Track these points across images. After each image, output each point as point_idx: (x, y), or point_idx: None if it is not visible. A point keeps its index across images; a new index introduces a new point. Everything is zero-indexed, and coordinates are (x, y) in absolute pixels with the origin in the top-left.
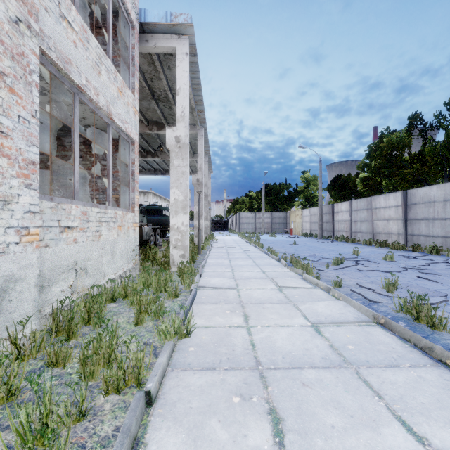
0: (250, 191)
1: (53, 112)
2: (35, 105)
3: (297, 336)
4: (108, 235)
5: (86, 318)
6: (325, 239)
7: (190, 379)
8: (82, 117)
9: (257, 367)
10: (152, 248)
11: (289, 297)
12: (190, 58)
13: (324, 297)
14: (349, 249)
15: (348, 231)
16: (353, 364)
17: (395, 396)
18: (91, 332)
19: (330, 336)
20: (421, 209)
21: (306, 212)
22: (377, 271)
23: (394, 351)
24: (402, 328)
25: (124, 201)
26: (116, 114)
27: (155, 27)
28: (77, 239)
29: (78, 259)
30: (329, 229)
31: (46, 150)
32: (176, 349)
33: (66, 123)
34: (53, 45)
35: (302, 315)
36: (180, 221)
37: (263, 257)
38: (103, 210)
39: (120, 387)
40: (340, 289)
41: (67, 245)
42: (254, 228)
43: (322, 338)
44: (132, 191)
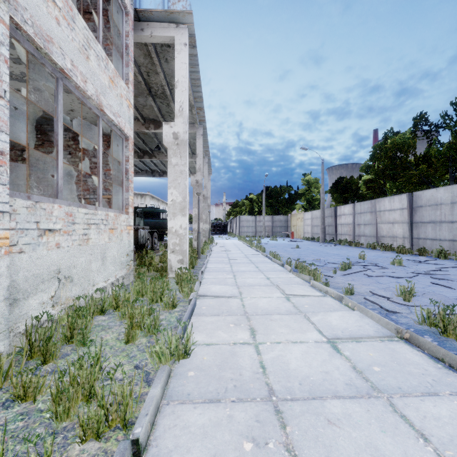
0: (250, 194)
1: (37, 103)
2: (4, 84)
3: (312, 355)
4: (98, 239)
5: (68, 335)
6: (328, 243)
7: (189, 416)
8: (70, 109)
9: (271, 397)
10: (148, 253)
11: (298, 306)
12: (189, 49)
13: (336, 307)
14: (353, 253)
15: (351, 235)
16: (383, 392)
17: (444, 438)
18: (73, 353)
19: (350, 355)
20: (427, 212)
21: (307, 215)
22: (387, 277)
23: (428, 373)
24: (432, 344)
25: (117, 202)
26: (107, 106)
27: (151, 14)
28: (60, 243)
29: (61, 266)
30: (331, 233)
31: (31, 145)
32: (172, 373)
33: (52, 116)
34: (29, 18)
35: (315, 328)
36: (178, 224)
37: (266, 262)
38: (92, 211)
39: (101, 431)
40: (352, 297)
41: (48, 250)
42: (255, 232)
43: (342, 357)
44: (126, 191)
